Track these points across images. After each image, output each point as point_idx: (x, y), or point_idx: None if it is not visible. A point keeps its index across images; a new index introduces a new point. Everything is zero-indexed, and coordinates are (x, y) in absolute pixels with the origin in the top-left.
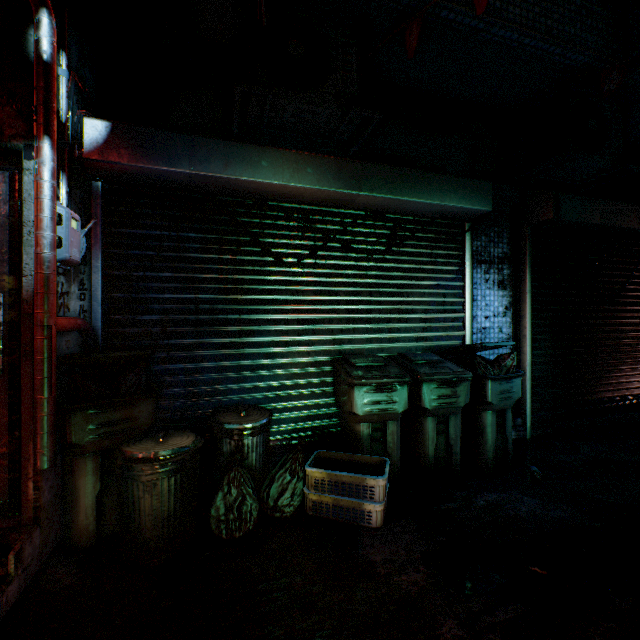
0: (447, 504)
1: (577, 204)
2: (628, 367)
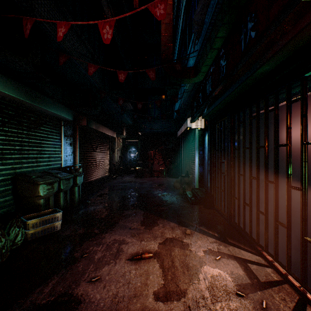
0: (73, 217)
1: (91, 122)
2: (98, 170)
